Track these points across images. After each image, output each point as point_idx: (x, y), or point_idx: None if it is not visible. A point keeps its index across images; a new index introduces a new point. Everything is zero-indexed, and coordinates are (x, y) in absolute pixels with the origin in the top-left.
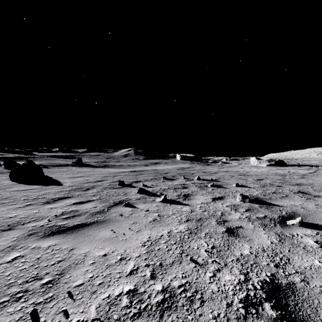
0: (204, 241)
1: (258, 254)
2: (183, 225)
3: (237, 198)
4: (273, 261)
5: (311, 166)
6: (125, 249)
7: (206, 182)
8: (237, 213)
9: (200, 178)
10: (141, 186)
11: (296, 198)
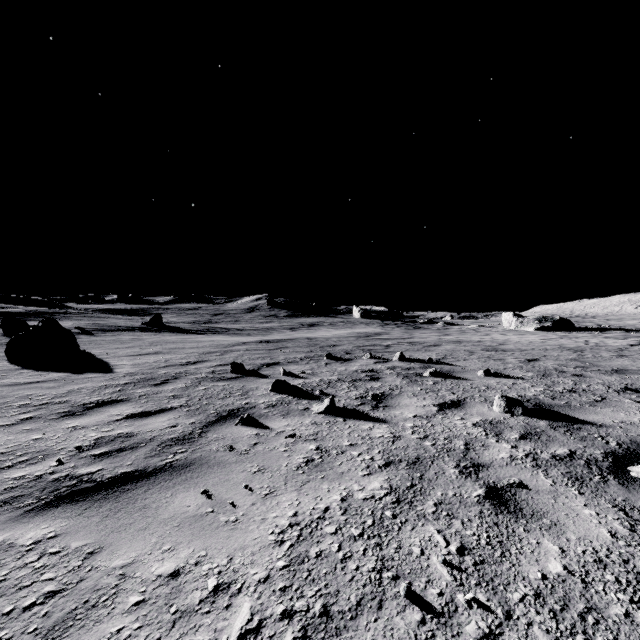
0: (434, 528)
1: (589, 577)
2: (379, 477)
3: (494, 406)
4: (639, 604)
5: (625, 330)
6: (231, 555)
7: (419, 367)
8: (503, 444)
9: (405, 357)
10: (279, 376)
11: (627, 405)
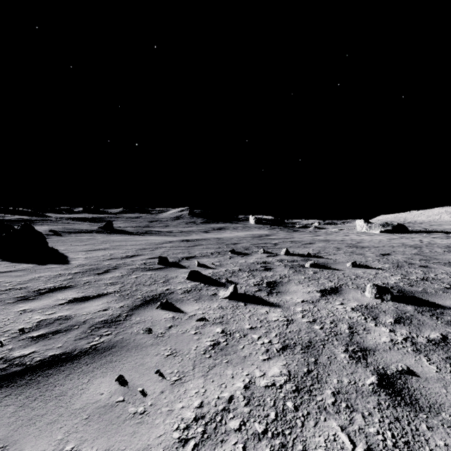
0: (337, 423)
1: None
2: (277, 361)
3: (366, 292)
4: None
5: (445, 232)
6: None
7: (300, 259)
8: (382, 328)
9: (289, 252)
10: (194, 266)
11: None
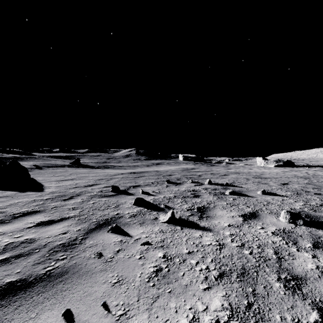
0: None
1: None
2: (217, 292)
3: (281, 217)
4: None
5: (322, 167)
6: None
7: (221, 188)
8: (304, 253)
9: (211, 182)
10: (139, 194)
11: None
